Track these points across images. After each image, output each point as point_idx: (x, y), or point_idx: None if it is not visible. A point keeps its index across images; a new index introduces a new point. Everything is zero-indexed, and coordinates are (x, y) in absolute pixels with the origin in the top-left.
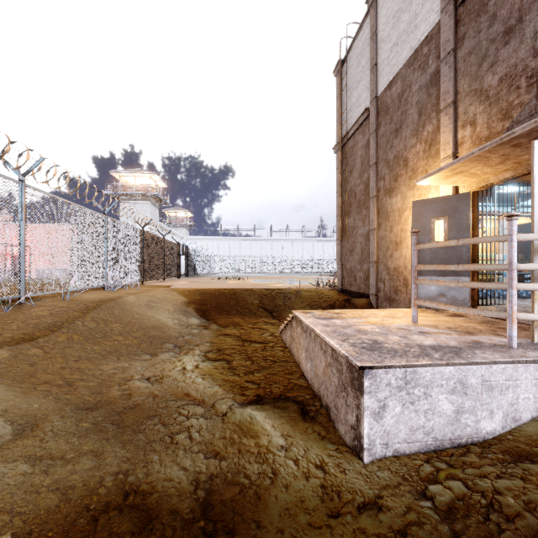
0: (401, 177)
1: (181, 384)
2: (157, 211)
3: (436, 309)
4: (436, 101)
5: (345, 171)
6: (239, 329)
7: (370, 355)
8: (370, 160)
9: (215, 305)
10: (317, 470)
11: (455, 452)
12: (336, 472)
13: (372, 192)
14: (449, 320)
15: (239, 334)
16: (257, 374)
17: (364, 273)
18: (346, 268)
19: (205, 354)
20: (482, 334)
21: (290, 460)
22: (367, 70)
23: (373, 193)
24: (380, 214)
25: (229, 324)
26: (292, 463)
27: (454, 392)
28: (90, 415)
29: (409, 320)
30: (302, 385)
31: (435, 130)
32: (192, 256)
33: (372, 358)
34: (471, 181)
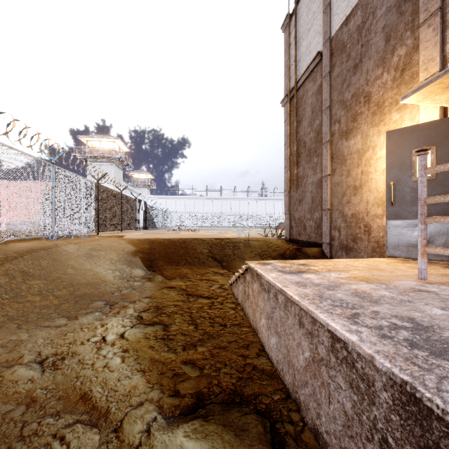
0: (361, 115)
1: (84, 373)
2: (121, 172)
3: None
4: (412, 17)
5: (294, 122)
6: (186, 280)
7: None
8: (322, 104)
9: (164, 255)
10: None
11: None
12: None
13: (325, 137)
14: None
15: (185, 286)
16: (201, 349)
17: (315, 222)
18: (295, 218)
19: (139, 315)
20: None
21: None
22: (319, 14)
23: (326, 138)
24: (334, 159)
25: (175, 275)
26: None
27: None
28: None
29: (409, 275)
30: (264, 371)
31: (409, 52)
32: (150, 211)
33: None
34: None
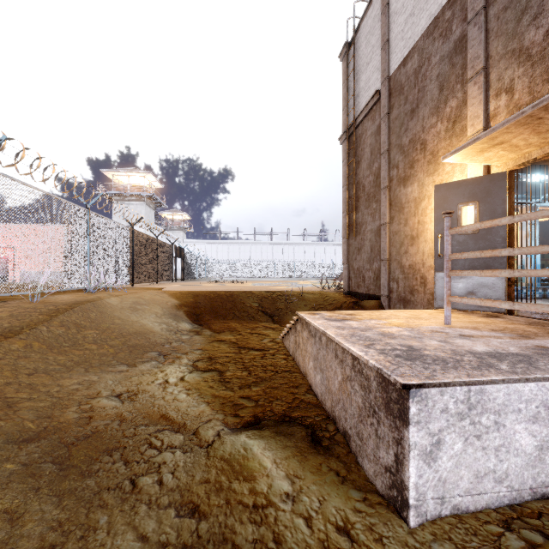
0: (418, 163)
1: (158, 402)
2: (152, 212)
3: (464, 310)
4: (462, 71)
5: (353, 162)
6: (236, 334)
7: (411, 366)
8: (381, 147)
9: (210, 308)
10: (339, 536)
11: (543, 510)
12: (369, 542)
13: (384, 182)
14: (487, 321)
15: (235, 340)
16: (255, 388)
17: (374, 273)
18: (353, 268)
19: (194, 363)
20: (542, 338)
21: (299, 518)
22: (378, 48)
23: (385, 184)
24: (393, 207)
25: (224, 329)
26: (303, 524)
27: (536, 419)
28: (23, 451)
29: (440, 322)
30: (310, 402)
31: (460, 105)
32: (188, 259)
33: (417, 371)
34: (508, 158)
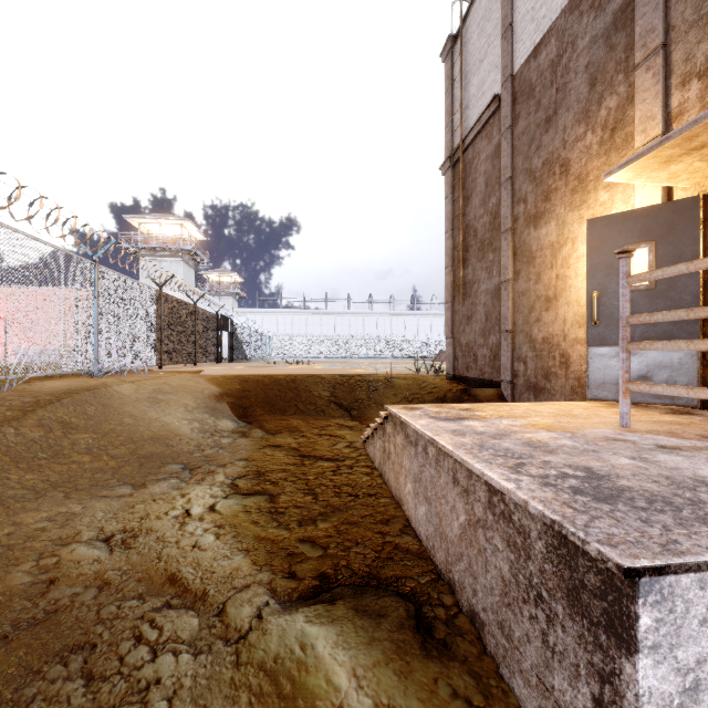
0: (556, 193)
1: (168, 552)
2: (192, 272)
3: (633, 402)
4: (626, 54)
5: (459, 199)
6: (298, 436)
7: (616, 516)
8: (501, 174)
9: (263, 399)
10: None
11: None
12: None
13: (505, 223)
14: (682, 421)
15: (296, 444)
16: (323, 525)
17: (490, 350)
18: (461, 344)
19: (233, 482)
20: None
21: None
22: (496, 38)
23: (507, 225)
24: (518, 257)
25: (281, 429)
26: None
27: None
28: None
29: (609, 422)
30: (409, 550)
31: (622, 104)
32: (238, 333)
33: (634, 530)
34: (703, 175)
